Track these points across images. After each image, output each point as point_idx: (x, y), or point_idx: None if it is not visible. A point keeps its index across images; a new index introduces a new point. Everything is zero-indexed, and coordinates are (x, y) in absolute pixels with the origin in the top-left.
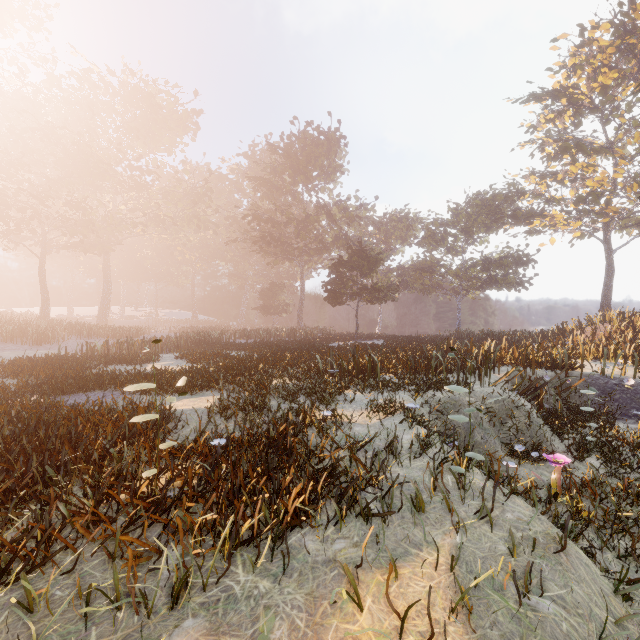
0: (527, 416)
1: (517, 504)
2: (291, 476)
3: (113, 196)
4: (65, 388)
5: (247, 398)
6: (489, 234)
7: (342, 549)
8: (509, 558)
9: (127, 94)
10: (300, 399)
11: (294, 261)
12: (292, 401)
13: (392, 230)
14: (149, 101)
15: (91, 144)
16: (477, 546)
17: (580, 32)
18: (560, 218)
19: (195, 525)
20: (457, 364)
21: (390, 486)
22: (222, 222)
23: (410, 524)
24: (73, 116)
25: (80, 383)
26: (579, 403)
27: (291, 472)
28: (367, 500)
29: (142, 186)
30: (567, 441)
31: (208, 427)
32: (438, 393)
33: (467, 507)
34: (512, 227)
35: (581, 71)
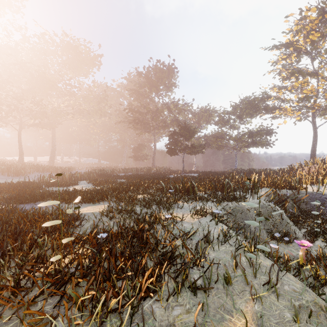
0: (280, 216)
1: (290, 279)
2: (145, 260)
3: (57, 99)
4: (23, 200)
5: (123, 206)
6: (252, 118)
7: (179, 315)
8: (294, 324)
9: (64, 46)
10: (153, 206)
11: (150, 133)
12: (148, 208)
13: (201, 116)
14: (75, 50)
15: (45, 72)
16: (270, 313)
17: (300, 12)
18: (289, 110)
19: (80, 298)
20: (239, 187)
21: (208, 266)
22: (113, 113)
23: (223, 294)
24: (36, 57)
25: (32, 197)
26: (305, 208)
27: (145, 257)
28: (193, 275)
29: (71, 94)
30: (302, 230)
31: (99, 224)
32: (229, 203)
33: (258, 280)
34: (264, 115)
35: (300, 33)
